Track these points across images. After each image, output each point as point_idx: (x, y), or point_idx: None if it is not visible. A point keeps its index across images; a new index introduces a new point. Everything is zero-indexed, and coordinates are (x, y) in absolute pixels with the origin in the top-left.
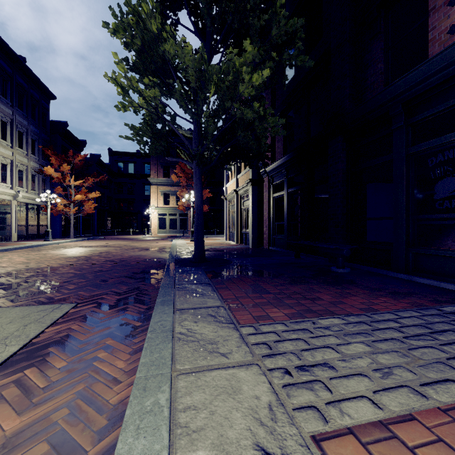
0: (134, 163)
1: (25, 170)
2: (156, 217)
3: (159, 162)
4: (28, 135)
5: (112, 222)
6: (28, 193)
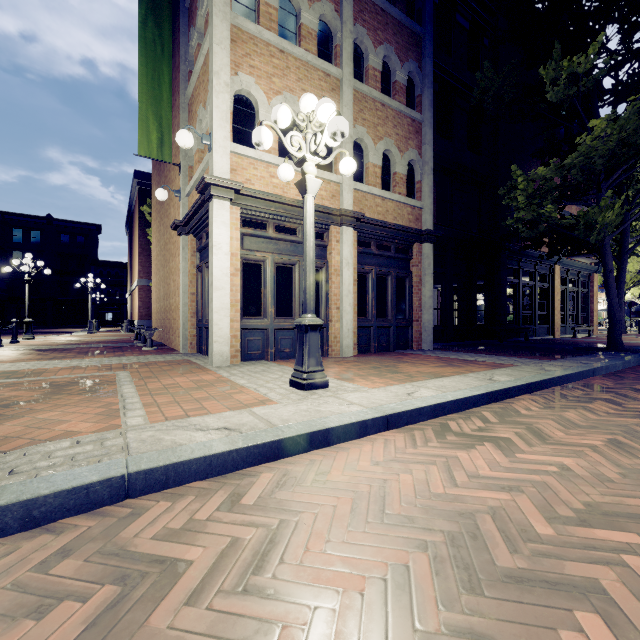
0: None
1: None
2: None
3: None
4: None
5: None
6: None
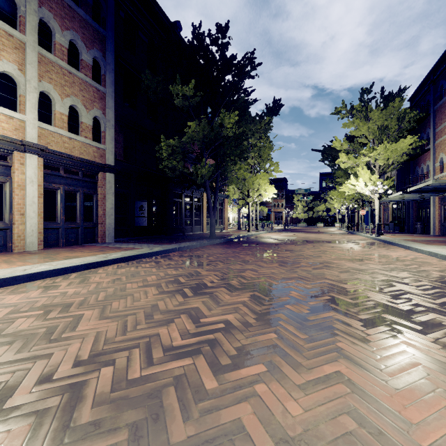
0: None
1: None
2: None
3: None
4: None
5: None
6: None
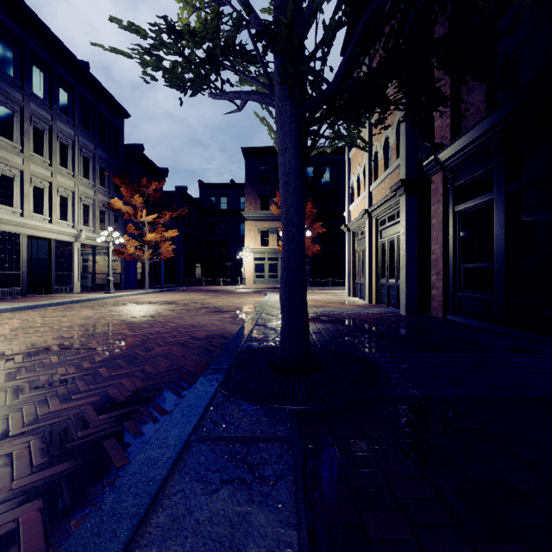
0: (228, 196)
1: (91, 205)
2: (252, 262)
3: (255, 190)
4: (95, 161)
5: (203, 269)
6: (94, 233)
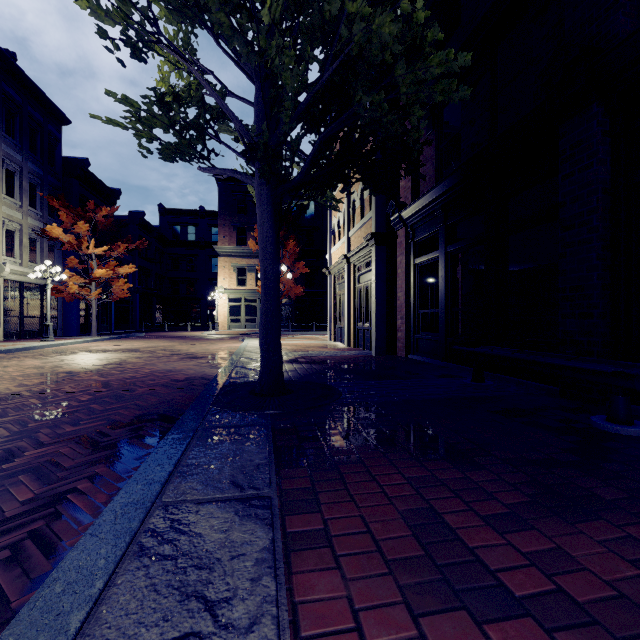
0: (196, 225)
1: (18, 231)
2: (226, 304)
3: (230, 222)
4: (22, 176)
5: (164, 312)
6: (22, 267)
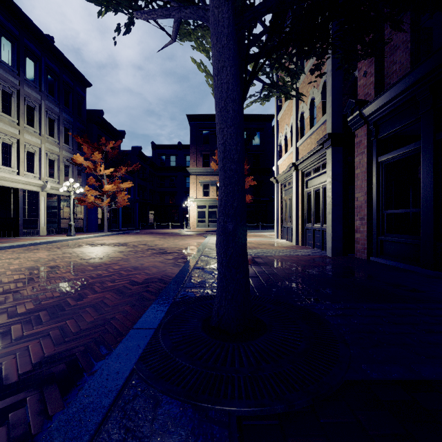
0: (176, 155)
1: (57, 160)
2: (195, 209)
3: (198, 150)
4: (59, 123)
5: (155, 215)
6: (59, 184)
